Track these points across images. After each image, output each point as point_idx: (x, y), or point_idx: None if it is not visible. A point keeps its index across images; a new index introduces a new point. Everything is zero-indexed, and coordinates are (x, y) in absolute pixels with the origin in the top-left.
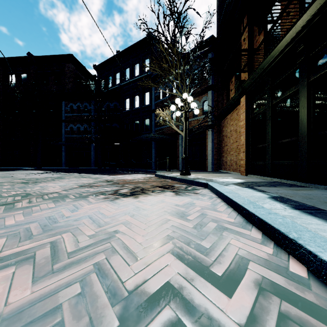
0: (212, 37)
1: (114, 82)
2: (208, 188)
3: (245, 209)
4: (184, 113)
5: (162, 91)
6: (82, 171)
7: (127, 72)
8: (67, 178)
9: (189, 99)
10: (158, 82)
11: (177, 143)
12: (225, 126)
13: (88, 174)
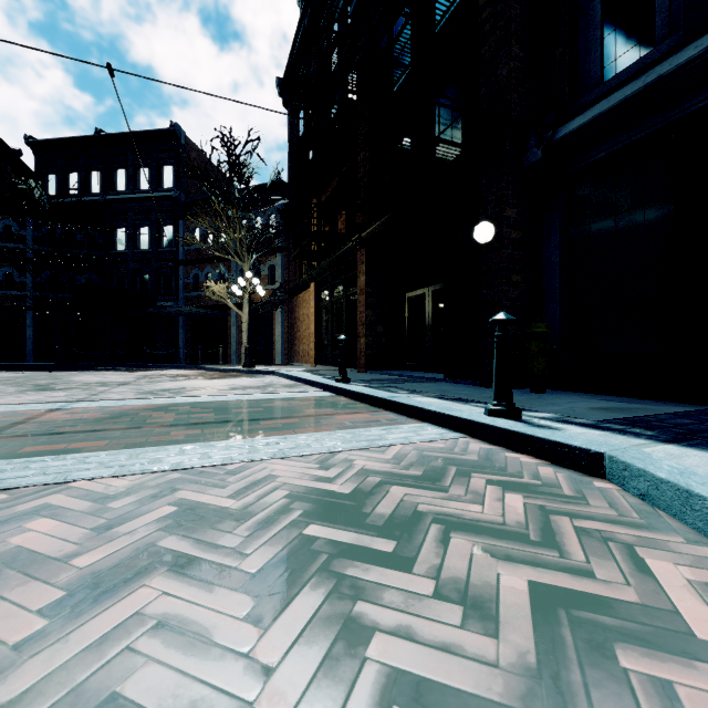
0: (282, 182)
1: (87, 186)
2: (276, 375)
3: (293, 376)
4: (248, 295)
5: (199, 232)
6: (39, 369)
7: (122, 176)
8: (68, 375)
9: (254, 281)
10: (191, 214)
11: (228, 323)
12: (297, 306)
13: (79, 372)
